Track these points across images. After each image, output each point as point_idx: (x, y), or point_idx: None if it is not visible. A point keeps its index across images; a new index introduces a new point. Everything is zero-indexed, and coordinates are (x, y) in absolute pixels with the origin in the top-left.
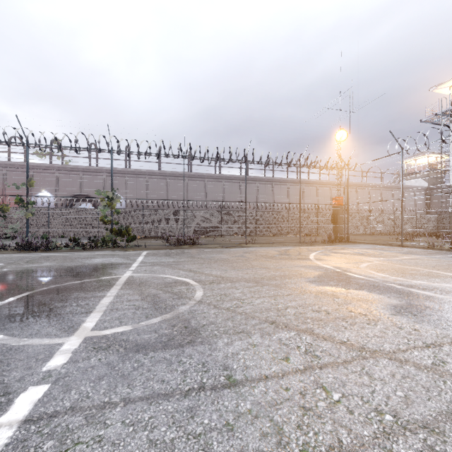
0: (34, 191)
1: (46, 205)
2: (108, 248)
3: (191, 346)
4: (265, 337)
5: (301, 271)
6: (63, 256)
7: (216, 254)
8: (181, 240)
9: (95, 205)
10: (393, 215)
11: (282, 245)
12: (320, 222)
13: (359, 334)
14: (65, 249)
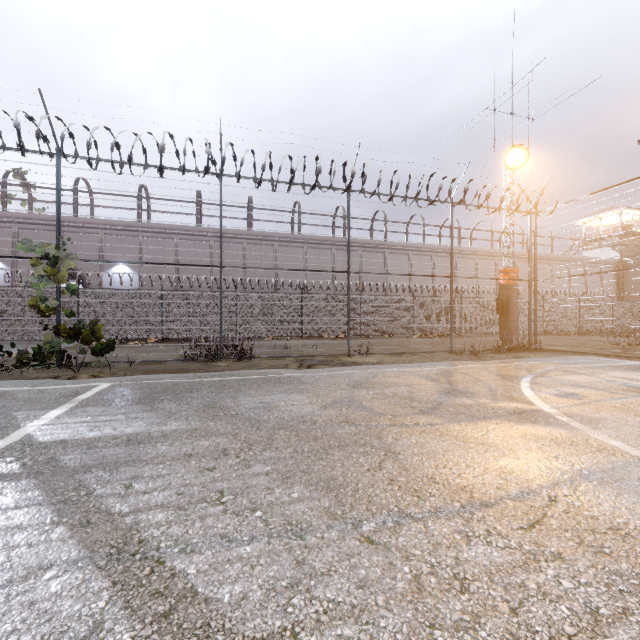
0: None
1: None
2: (45, 369)
3: None
4: None
5: None
6: None
7: (281, 394)
8: (215, 349)
9: (85, 285)
10: (578, 303)
11: (422, 358)
12: (465, 314)
13: None
14: None
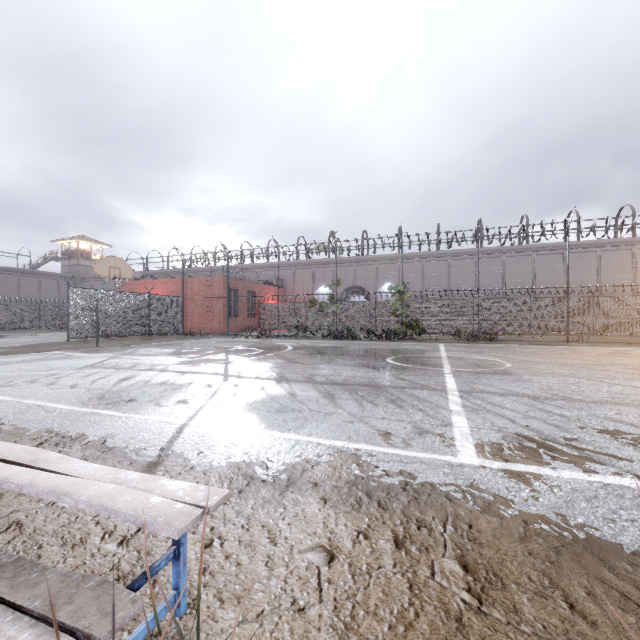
0: (316, 286)
1: (325, 299)
2: (400, 340)
3: (508, 375)
4: (554, 377)
5: (623, 363)
6: (375, 343)
7: (522, 349)
8: (474, 335)
9: (367, 297)
10: None
11: (632, 346)
12: None
13: (626, 382)
14: (365, 339)
